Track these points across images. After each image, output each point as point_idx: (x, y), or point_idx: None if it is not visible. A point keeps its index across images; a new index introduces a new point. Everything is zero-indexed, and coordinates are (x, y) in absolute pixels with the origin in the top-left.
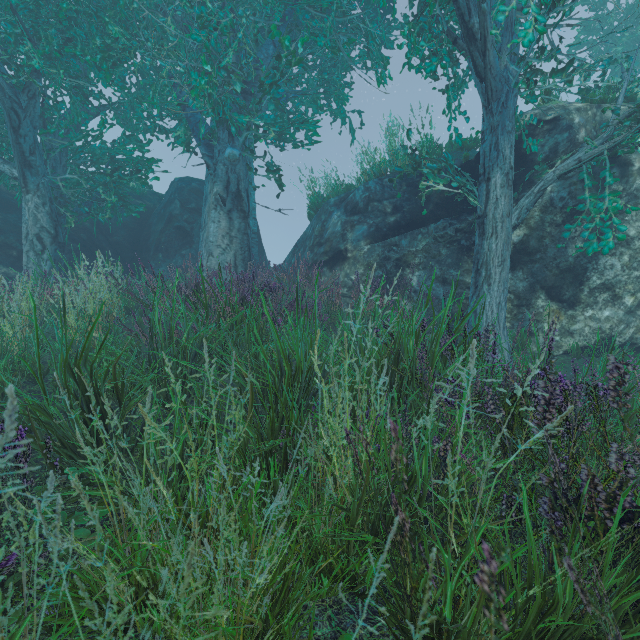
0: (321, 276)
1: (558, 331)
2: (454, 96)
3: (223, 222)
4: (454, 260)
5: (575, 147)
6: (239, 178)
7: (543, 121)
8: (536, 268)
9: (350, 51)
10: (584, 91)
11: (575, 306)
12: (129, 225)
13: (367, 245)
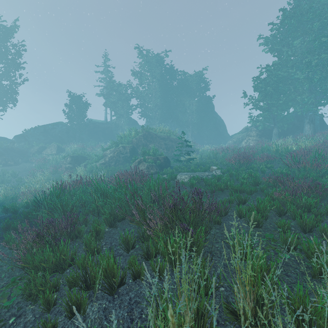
0: None
1: None
2: None
3: (308, 126)
4: None
5: None
6: (312, 118)
7: None
8: None
9: None
10: None
11: None
12: None
13: None
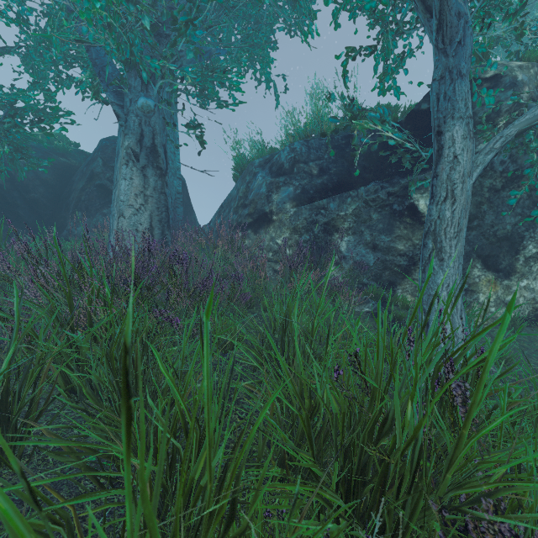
0: (245, 239)
1: (494, 302)
2: (393, 43)
3: (136, 179)
4: (386, 225)
5: (519, 106)
6: (154, 131)
7: (482, 79)
8: (473, 236)
9: (275, 3)
10: (513, 55)
11: (511, 276)
12: (49, 182)
13: (293, 208)
